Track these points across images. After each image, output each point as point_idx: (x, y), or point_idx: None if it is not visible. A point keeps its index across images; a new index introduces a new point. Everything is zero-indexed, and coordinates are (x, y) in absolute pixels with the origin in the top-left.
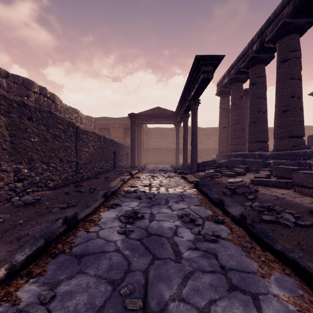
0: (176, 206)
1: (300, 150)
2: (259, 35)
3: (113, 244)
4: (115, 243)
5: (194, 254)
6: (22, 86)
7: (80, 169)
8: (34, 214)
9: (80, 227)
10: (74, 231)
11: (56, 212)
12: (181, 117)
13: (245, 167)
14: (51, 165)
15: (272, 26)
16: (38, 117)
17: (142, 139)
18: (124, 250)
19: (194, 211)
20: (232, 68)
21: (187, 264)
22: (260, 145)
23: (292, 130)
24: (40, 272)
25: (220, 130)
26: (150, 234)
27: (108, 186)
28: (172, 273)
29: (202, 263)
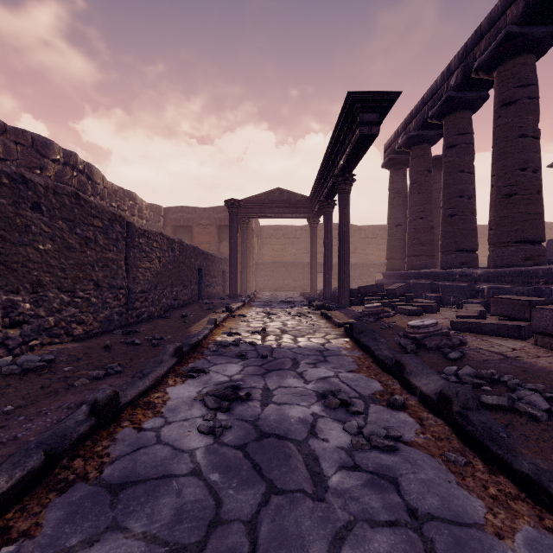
0: (312, 373)
1: (539, 267)
2: (462, 58)
3: (188, 458)
4: (191, 456)
5: (351, 479)
6: (31, 149)
7: (135, 301)
8: (38, 392)
9: (125, 419)
10: (111, 428)
11: (81, 388)
12: (320, 207)
13: (437, 297)
14: (78, 294)
15: (486, 41)
16: (52, 205)
17: (250, 246)
18: (209, 471)
19: (348, 382)
20: (411, 118)
21: (337, 504)
22: (463, 258)
23: (523, 229)
24: (29, 527)
25: (390, 230)
26: (263, 434)
27: (187, 332)
28: (308, 527)
29: (370, 502)
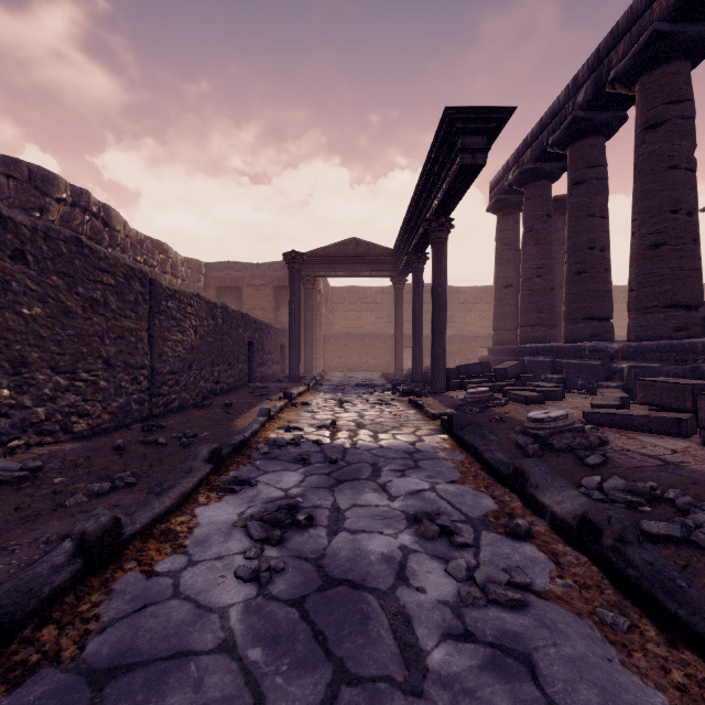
0: (400, 485)
1: (697, 340)
2: (593, 67)
3: (218, 622)
4: (222, 618)
5: (462, 656)
6: (28, 185)
7: (161, 385)
8: (11, 517)
9: (129, 558)
10: (107, 572)
11: (73, 510)
12: (407, 262)
13: (560, 379)
14: (81, 376)
15: (625, 44)
16: (42, 253)
17: (317, 313)
18: (248, 643)
19: (449, 498)
20: (525, 147)
21: (443, 701)
22: (594, 328)
23: (675, 290)
24: None
25: (498, 293)
26: (331, 580)
27: (230, 427)
28: None
29: (492, 698)
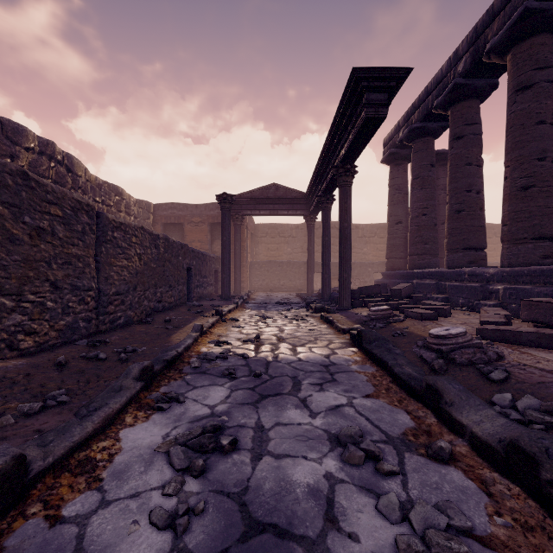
0: (319, 400)
1: None
2: (472, 41)
3: None
4: None
5: None
6: None
7: (107, 305)
8: None
9: (35, 499)
10: (5, 521)
11: None
12: (317, 203)
13: (444, 298)
14: (28, 297)
15: (499, 21)
16: None
17: (244, 245)
18: None
19: (367, 414)
20: (413, 109)
21: None
22: (471, 256)
23: (542, 225)
24: None
25: (391, 228)
26: (254, 523)
27: (166, 342)
28: None
29: None
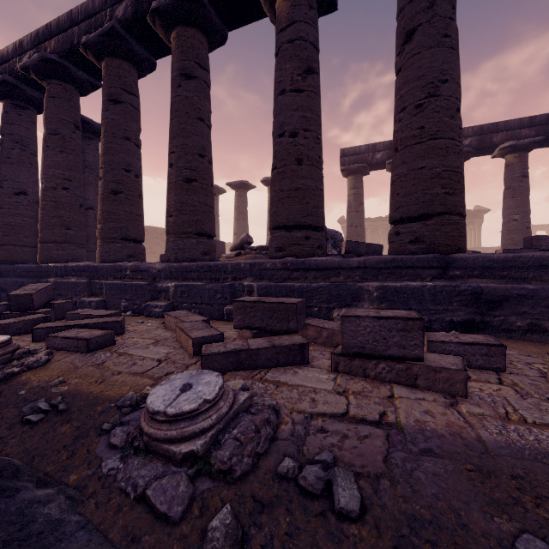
0: None
1: (226, 262)
2: None
3: None
4: None
5: None
6: None
7: None
8: None
9: None
10: None
11: None
12: None
13: (100, 301)
14: None
15: None
16: None
17: None
18: None
19: None
20: (49, 33)
21: None
22: (131, 249)
23: (203, 221)
24: None
25: (6, 199)
26: None
27: None
28: None
29: None
